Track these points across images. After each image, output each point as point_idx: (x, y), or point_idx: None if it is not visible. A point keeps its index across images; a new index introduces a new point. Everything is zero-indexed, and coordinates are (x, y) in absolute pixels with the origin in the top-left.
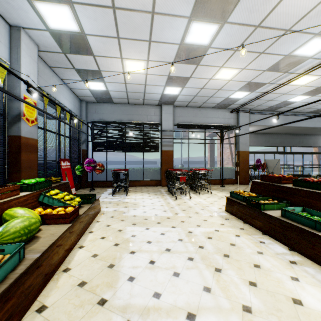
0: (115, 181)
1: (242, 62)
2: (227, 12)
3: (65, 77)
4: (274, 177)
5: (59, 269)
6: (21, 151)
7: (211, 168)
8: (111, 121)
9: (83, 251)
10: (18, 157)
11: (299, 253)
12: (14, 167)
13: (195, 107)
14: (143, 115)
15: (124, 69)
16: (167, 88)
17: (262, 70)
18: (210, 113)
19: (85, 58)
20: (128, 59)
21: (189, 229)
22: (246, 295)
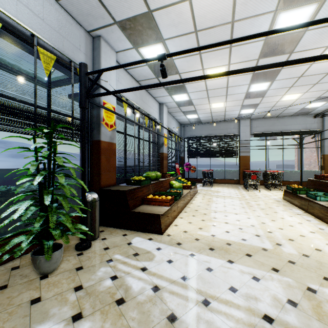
0: (203, 178)
1: (301, 90)
2: (273, 78)
3: (175, 115)
4: (320, 175)
5: (189, 203)
6: (163, 160)
7: (291, 171)
8: (200, 136)
9: (195, 201)
10: (162, 162)
11: (308, 213)
12: (161, 167)
13: (272, 117)
14: (224, 129)
15: (210, 107)
16: (242, 110)
17: (326, 90)
18: (288, 121)
19: (188, 107)
20: (213, 103)
21: (248, 201)
22: (261, 215)
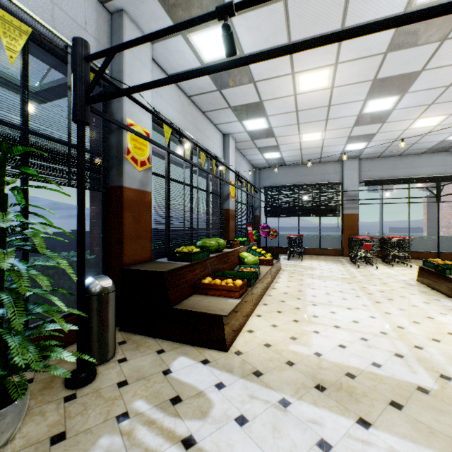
0: (289, 246)
1: (445, 110)
2: (404, 88)
3: (247, 154)
4: None
5: (270, 287)
6: (229, 219)
7: (421, 237)
8: (283, 184)
9: (279, 284)
10: (228, 224)
11: None
12: (225, 231)
13: (393, 156)
14: (319, 175)
15: (300, 140)
16: (349, 145)
17: None
18: (418, 161)
19: (267, 140)
20: (305, 134)
21: (363, 286)
22: (391, 311)
